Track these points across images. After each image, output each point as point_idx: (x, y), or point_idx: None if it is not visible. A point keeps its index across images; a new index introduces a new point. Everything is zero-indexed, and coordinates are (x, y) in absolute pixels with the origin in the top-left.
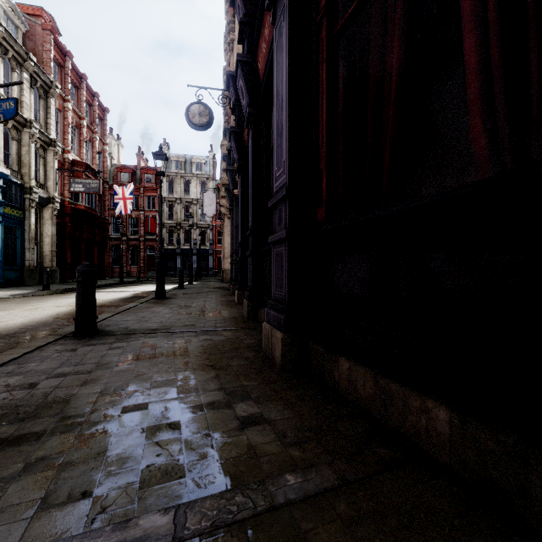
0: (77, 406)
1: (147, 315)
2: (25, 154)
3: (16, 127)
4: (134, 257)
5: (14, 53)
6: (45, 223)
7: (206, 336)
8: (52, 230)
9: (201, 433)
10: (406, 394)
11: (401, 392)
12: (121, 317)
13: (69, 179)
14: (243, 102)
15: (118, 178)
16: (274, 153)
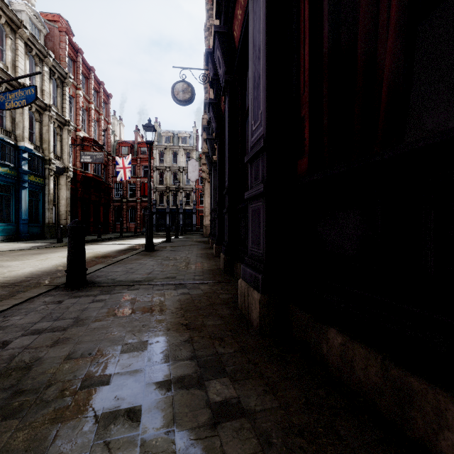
0: (36, 376)
1: (135, 266)
2: (46, 132)
3: (38, 111)
4: (132, 215)
5: (37, 51)
6: (61, 188)
7: (184, 289)
8: (67, 194)
9: (164, 429)
10: (441, 399)
11: (431, 394)
12: (112, 268)
13: (80, 152)
14: (220, 71)
15: (120, 151)
16: (250, 107)
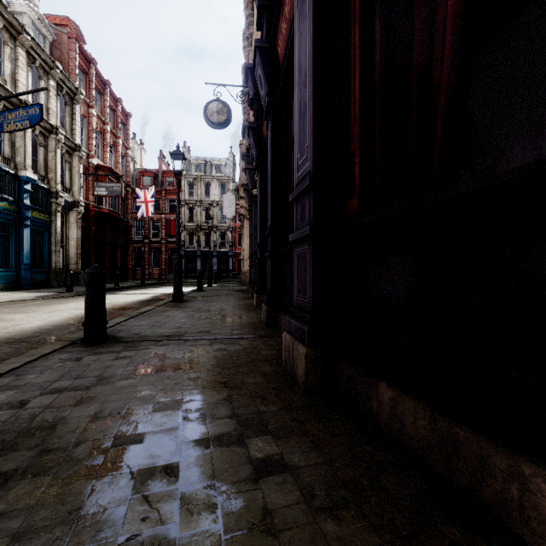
0: (62, 435)
1: (162, 319)
2: (52, 159)
3: (43, 133)
4: (156, 259)
5: (41, 62)
6: (70, 226)
7: (220, 345)
8: (77, 233)
9: (204, 484)
10: (484, 447)
11: (475, 443)
12: (135, 321)
13: (93, 183)
14: (262, 92)
15: (141, 182)
16: (296, 139)
